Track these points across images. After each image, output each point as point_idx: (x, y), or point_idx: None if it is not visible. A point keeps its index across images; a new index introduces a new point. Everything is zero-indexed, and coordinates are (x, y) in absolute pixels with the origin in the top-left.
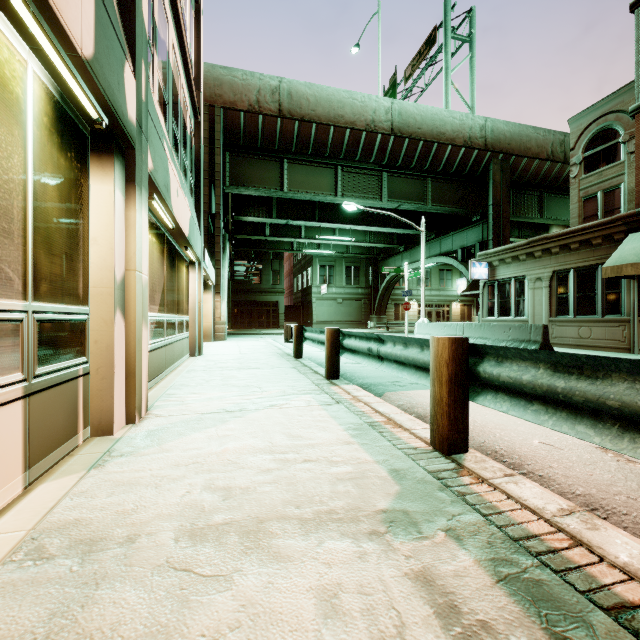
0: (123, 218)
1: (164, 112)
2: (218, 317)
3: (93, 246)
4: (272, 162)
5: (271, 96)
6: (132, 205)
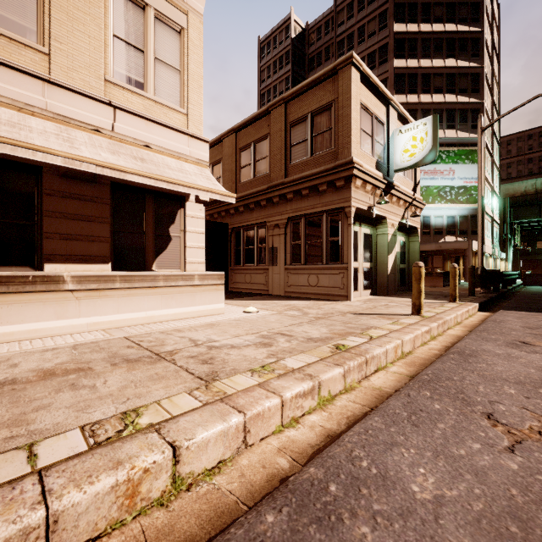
0: (492, 261)
1: (494, 240)
2: (507, 269)
3: (490, 264)
4: (534, 207)
5: (531, 187)
6: (493, 260)
